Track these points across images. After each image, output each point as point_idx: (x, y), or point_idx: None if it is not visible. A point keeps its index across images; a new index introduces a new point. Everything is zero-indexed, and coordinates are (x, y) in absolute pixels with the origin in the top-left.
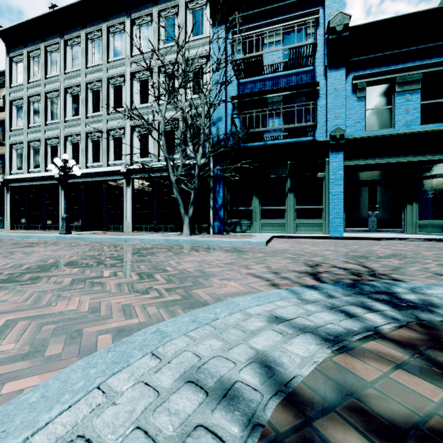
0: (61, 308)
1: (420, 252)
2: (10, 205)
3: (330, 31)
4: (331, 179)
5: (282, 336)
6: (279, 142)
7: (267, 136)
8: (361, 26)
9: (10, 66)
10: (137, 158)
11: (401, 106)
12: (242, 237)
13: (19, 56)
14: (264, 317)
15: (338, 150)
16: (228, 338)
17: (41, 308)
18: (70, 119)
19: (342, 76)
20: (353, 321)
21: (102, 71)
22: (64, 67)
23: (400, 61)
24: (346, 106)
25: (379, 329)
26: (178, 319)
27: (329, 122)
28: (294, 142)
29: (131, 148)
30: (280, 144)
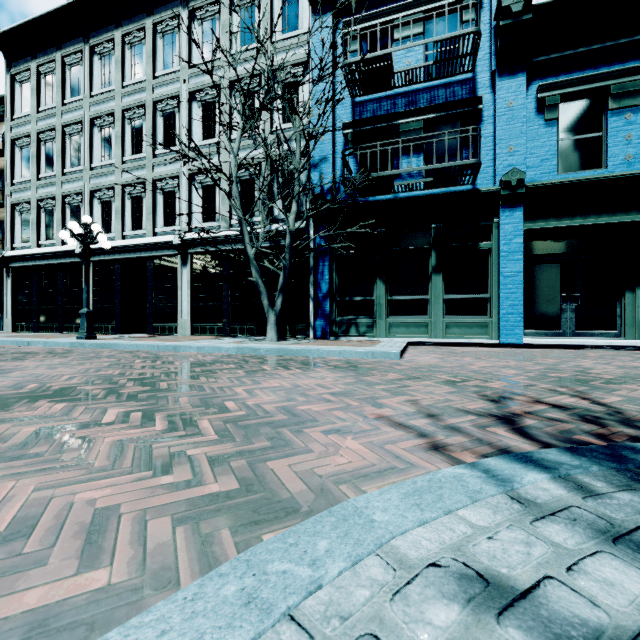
0: None
1: None
2: (12, 295)
3: (502, 13)
4: (503, 252)
5: None
6: (418, 194)
7: (399, 185)
8: (553, 4)
9: (12, 87)
10: (198, 223)
11: (617, 133)
12: (360, 343)
13: (25, 72)
14: (450, 577)
15: (514, 205)
16: None
17: None
18: (98, 165)
19: (521, 86)
20: None
21: (146, 91)
22: (90, 87)
23: (616, 60)
24: (526, 134)
25: None
26: (209, 588)
27: (498, 161)
28: (442, 193)
29: (188, 207)
30: (420, 196)
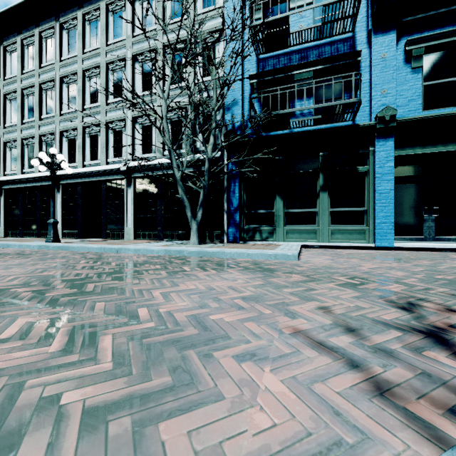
0: None
1: None
2: (4, 209)
3: None
4: (378, 173)
5: None
6: (308, 129)
7: (293, 122)
8: None
9: (4, 56)
10: (139, 154)
11: None
12: (263, 246)
13: (13, 44)
14: None
15: (387, 136)
16: None
17: None
18: (66, 112)
19: (392, 41)
20: None
21: (101, 56)
22: (60, 54)
23: None
24: (396, 80)
25: None
26: None
27: (374, 101)
28: (328, 127)
29: (132, 143)
30: (311, 130)
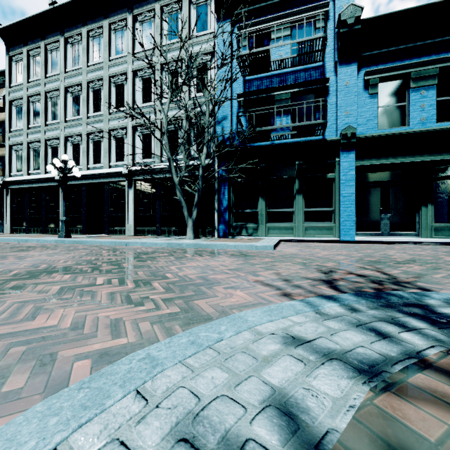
0: (40, 323)
1: (440, 257)
2: (10, 207)
3: (341, 24)
4: (342, 180)
5: (303, 364)
6: (287, 141)
7: (274, 135)
8: (374, 19)
9: (10, 65)
10: (139, 159)
11: (415, 103)
12: (248, 240)
13: (19, 55)
14: (279, 337)
15: (349, 149)
16: (235, 367)
17: (16, 323)
18: (70, 119)
19: (354, 72)
20: (388, 343)
21: (104, 69)
22: (65, 66)
23: (415, 56)
24: (357, 103)
25: (423, 354)
26: (174, 340)
27: (339, 120)
28: (303, 141)
29: (133, 149)
30: (288, 143)
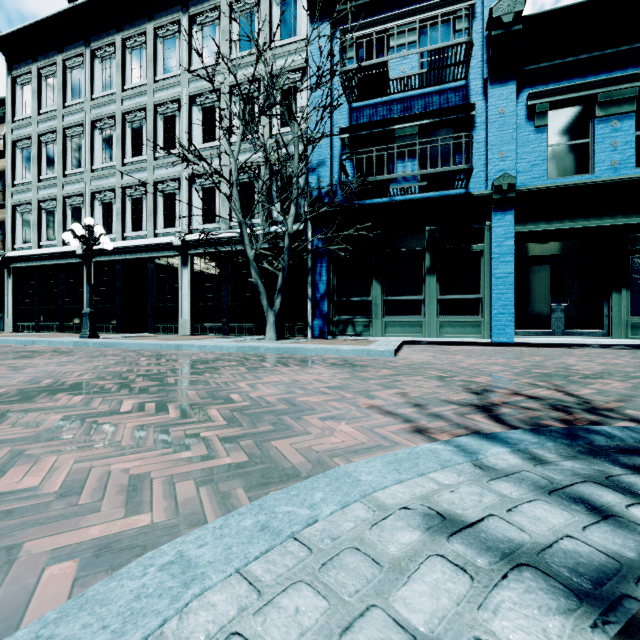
0: (10, 483)
1: None
2: (13, 295)
3: (493, 24)
4: (495, 254)
5: (468, 578)
6: (412, 197)
7: (394, 189)
8: (542, 15)
9: (13, 90)
10: (198, 225)
11: (604, 140)
12: (356, 342)
13: (26, 75)
14: (416, 515)
15: (505, 208)
16: (339, 584)
17: None
18: (99, 167)
19: (512, 94)
20: (614, 530)
21: (147, 95)
22: (91, 90)
23: (603, 70)
24: (517, 140)
25: None
26: (232, 522)
27: (490, 166)
28: (436, 196)
29: (189, 209)
30: (415, 200)
